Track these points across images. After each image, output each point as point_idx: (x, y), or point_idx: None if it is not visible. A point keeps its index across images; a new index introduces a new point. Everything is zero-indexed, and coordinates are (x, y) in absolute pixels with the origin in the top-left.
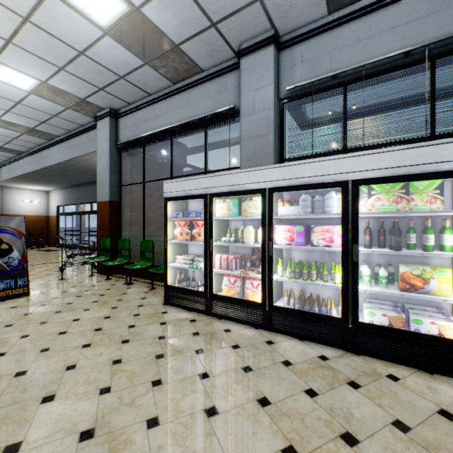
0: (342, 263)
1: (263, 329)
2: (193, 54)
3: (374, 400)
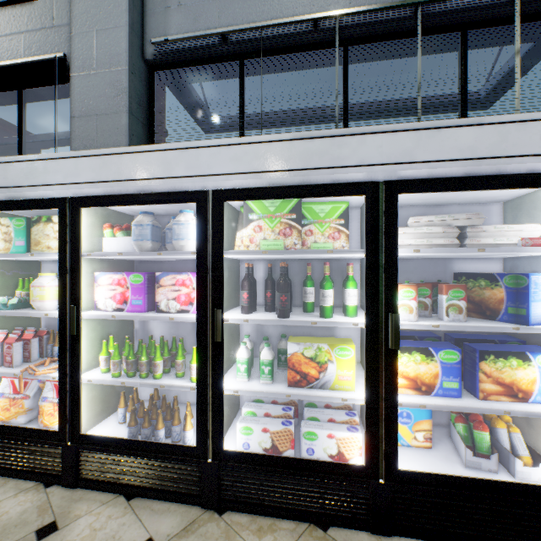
0: (198, 345)
1: (62, 485)
2: None
3: None
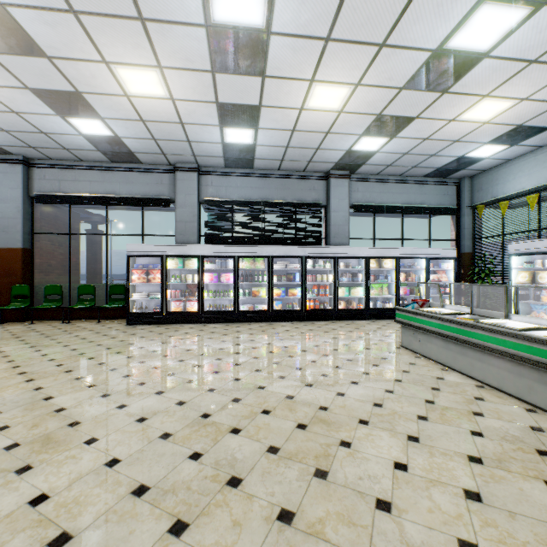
0: (233, 288)
1: (199, 323)
2: (141, 157)
3: (244, 328)
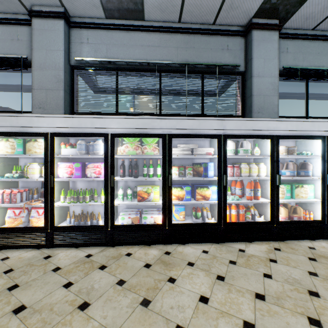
0: (105, 188)
1: (46, 248)
2: None
3: (112, 273)
